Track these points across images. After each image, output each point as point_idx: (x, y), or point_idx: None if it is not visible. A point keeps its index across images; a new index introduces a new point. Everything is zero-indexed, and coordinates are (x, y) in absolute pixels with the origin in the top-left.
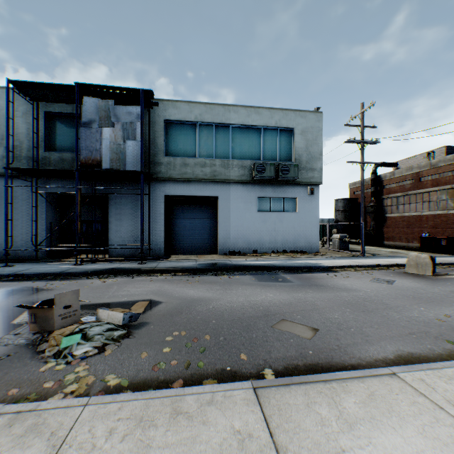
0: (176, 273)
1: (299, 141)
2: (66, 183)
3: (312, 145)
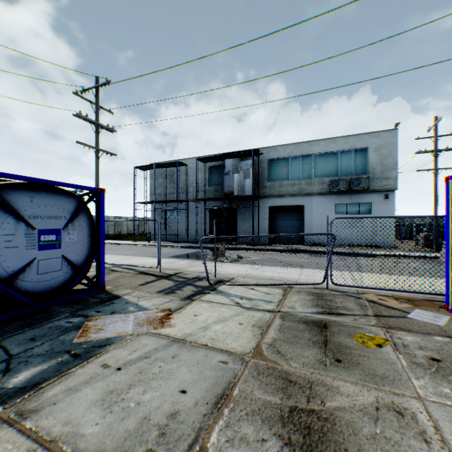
0: (268, 251)
1: (373, 157)
2: (217, 202)
3: (386, 158)
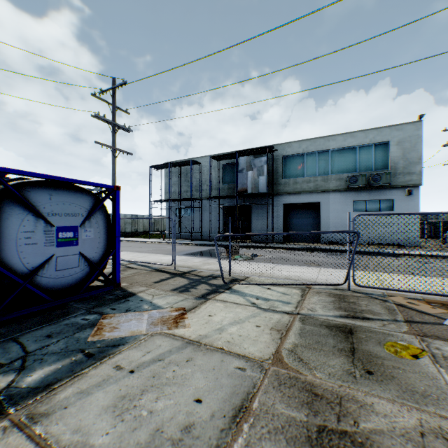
0: (283, 249)
1: (394, 151)
2: (231, 200)
3: (409, 152)
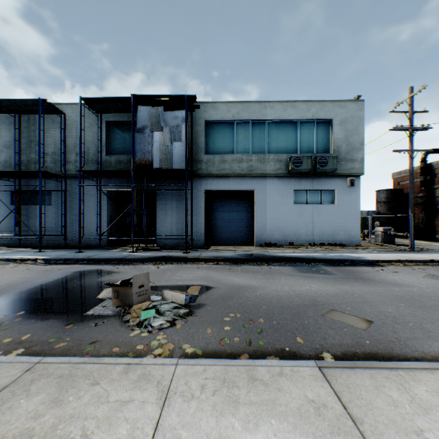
0: (219, 262)
1: (338, 132)
2: (122, 181)
3: (352, 135)
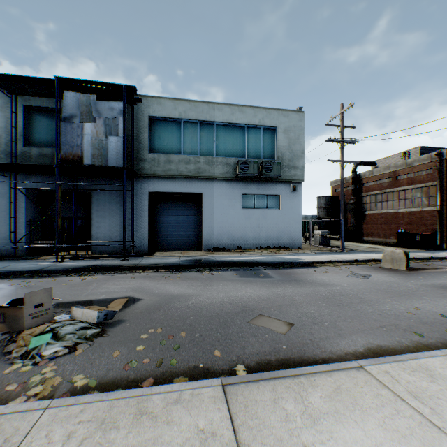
0: (159, 269)
1: (282, 140)
2: (47, 179)
3: (294, 143)
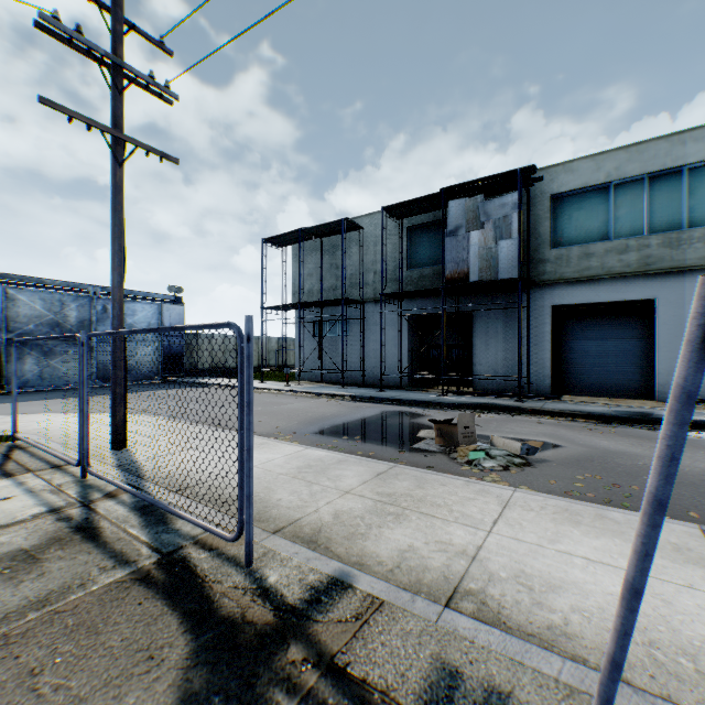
0: (575, 418)
1: None
2: (426, 302)
3: None
